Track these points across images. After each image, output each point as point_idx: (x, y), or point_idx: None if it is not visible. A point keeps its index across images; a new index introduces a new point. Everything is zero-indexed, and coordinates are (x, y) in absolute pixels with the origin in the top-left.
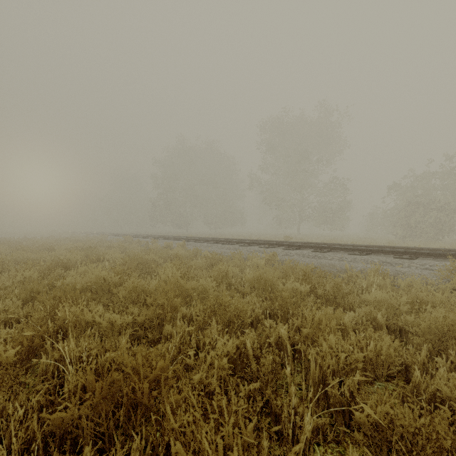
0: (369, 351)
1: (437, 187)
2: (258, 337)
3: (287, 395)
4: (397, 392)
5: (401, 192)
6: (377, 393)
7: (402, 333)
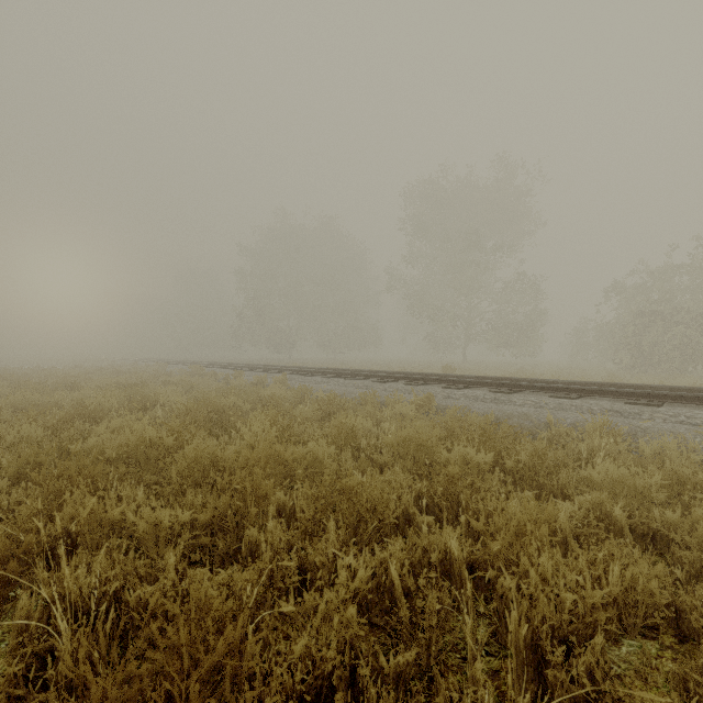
0: (612, 584)
1: (683, 289)
2: (409, 552)
3: (465, 666)
4: (670, 666)
5: (626, 295)
6: (628, 663)
7: (656, 539)
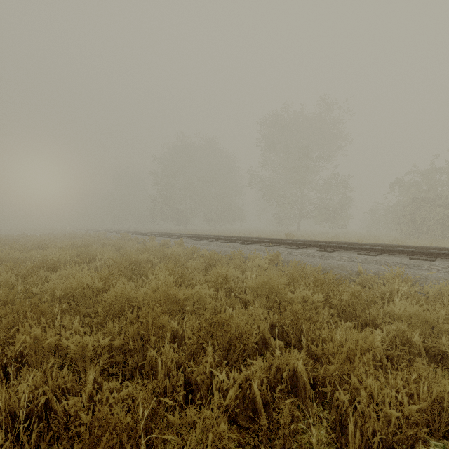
0: (422, 399)
1: (442, 183)
2: (266, 370)
3: None
4: None
5: (404, 188)
6: None
7: (443, 358)
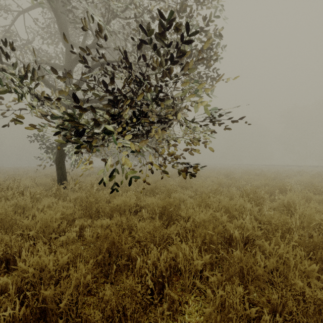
0: None
1: None
2: None
3: None
4: None
5: None
6: None
7: None
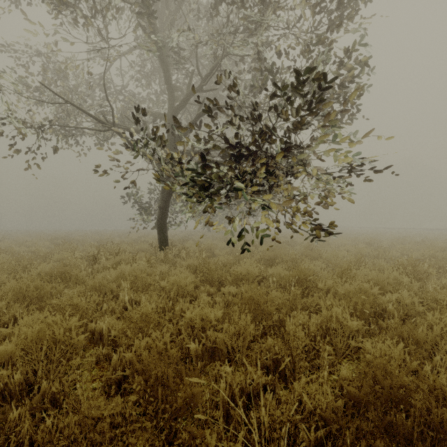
0: None
1: None
2: None
3: None
4: None
5: None
6: None
7: None
